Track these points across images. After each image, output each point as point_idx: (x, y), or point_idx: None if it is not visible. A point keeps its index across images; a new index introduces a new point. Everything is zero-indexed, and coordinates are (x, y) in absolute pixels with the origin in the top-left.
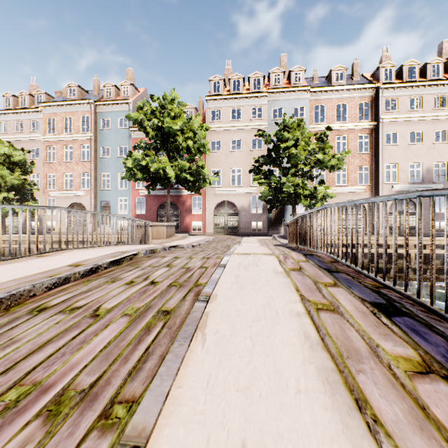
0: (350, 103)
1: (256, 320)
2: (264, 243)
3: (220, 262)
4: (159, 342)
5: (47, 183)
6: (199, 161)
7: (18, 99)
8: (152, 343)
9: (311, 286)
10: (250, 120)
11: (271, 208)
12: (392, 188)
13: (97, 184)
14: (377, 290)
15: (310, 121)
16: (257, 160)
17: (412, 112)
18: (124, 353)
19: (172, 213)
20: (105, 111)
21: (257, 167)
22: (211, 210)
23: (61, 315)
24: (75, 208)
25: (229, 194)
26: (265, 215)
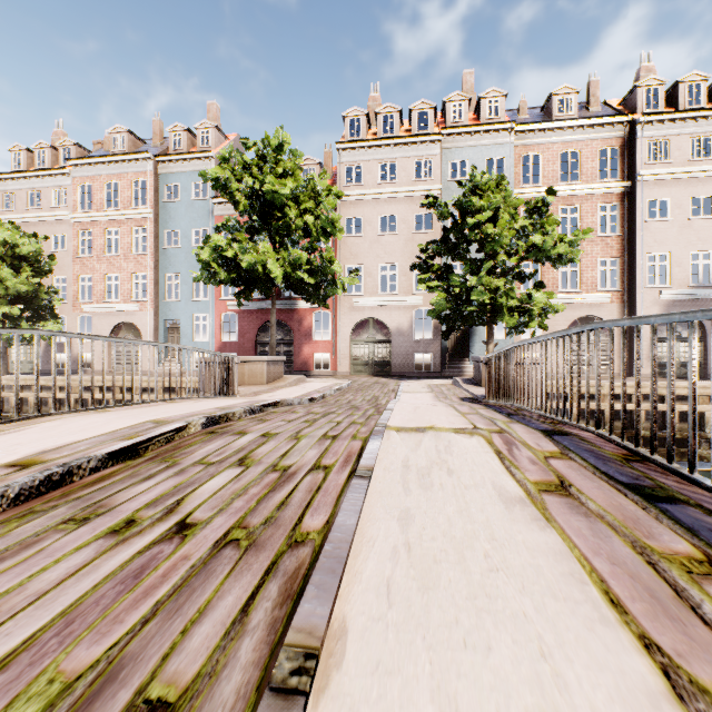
0: (584, 149)
1: None
2: (441, 393)
3: (361, 450)
4: None
5: (78, 291)
6: (326, 251)
7: (34, 155)
8: None
9: (648, 578)
10: (411, 181)
11: (450, 331)
12: (659, 296)
13: (159, 292)
14: None
15: (514, 182)
16: (424, 248)
17: (696, 162)
18: None
19: (281, 340)
20: (171, 172)
21: (425, 260)
22: (346, 334)
23: None
24: (123, 331)
25: (376, 308)
26: (438, 342)
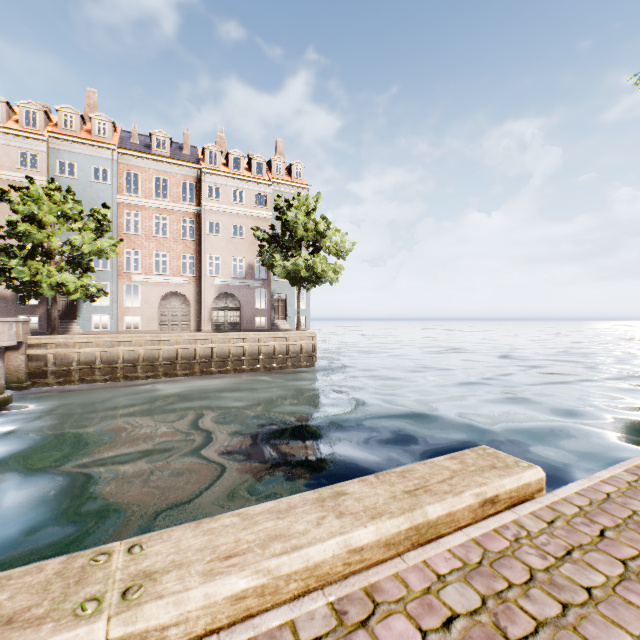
0: (172, 179)
1: None
2: None
3: None
4: None
5: None
6: None
7: None
8: None
9: None
10: (16, 167)
11: (23, 299)
12: (215, 282)
13: None
14: None
15: (120, 189)
16: None
17: (235, 204)
18: None
19: None
20: None
21: None
22: None
23: None
24: None
25: None
26: (44, 307)
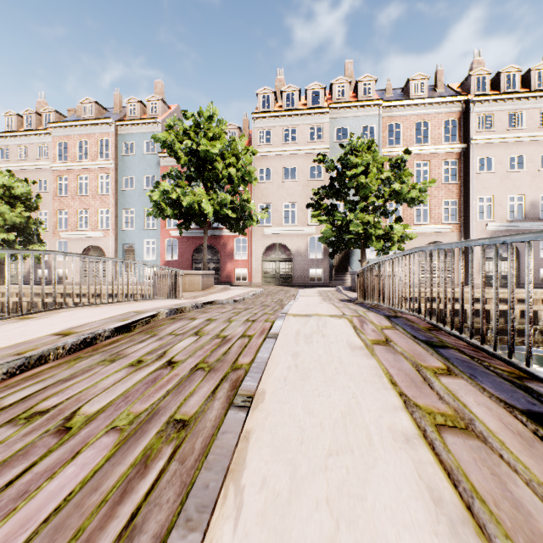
0: (433, 120)
1: (334, 454)
2: (327, 297)
3: (270, 327)
4: (158, 498)
5: (57, 222)
6: (244, 193)
7: (23, 119)
8: (145, 499)
9: (413, 375)
10: (307, 142)
11: (335, 253)
12: (486, 227)
13: (119, 223)
14: (522, 383)
15: (382, 143)
16: (316, 192)
17: (512, 131)
18: (89, 526)
19: (211, 259)
20: (128, 133)
21: (317, 201)
22: (259, 255)
23: (9, 428)
24: (91, 252)
25: (281, 235)
26: (326, 261)
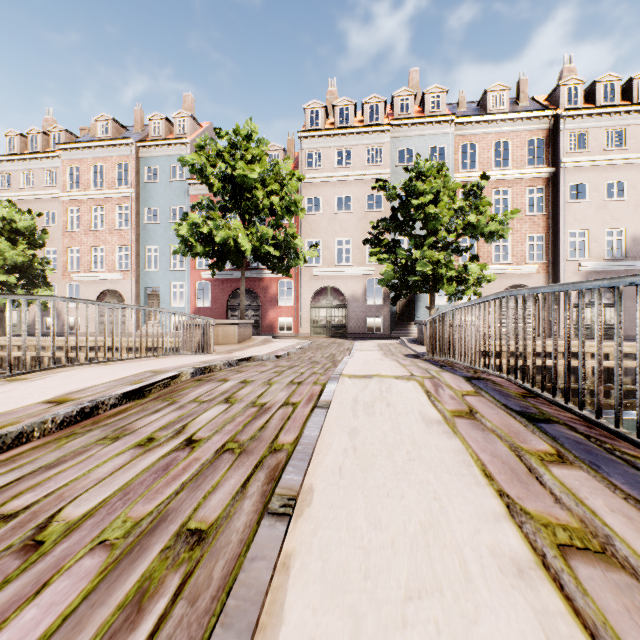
0: (515, 139)
1: (415, 596)
2: (389, 351)
3: (320, 392)
4: None
5: (67, 262)
6: (289, 227)
7: (27, 140)
8: None
9: (514, 463)
10: (364, 166)
11: (397, 298)
12: (579, 267)
13: (140, 262)
14: None
15: (454, 167)
16: (375, 225)
17: (610, 152)
18: None
19: (249, 305)
20: (151, 156)
21: (376, 236)
22: (307, 300)
23: None
24: (108, 297)
25: (333, 277)
26: (387, 307)
